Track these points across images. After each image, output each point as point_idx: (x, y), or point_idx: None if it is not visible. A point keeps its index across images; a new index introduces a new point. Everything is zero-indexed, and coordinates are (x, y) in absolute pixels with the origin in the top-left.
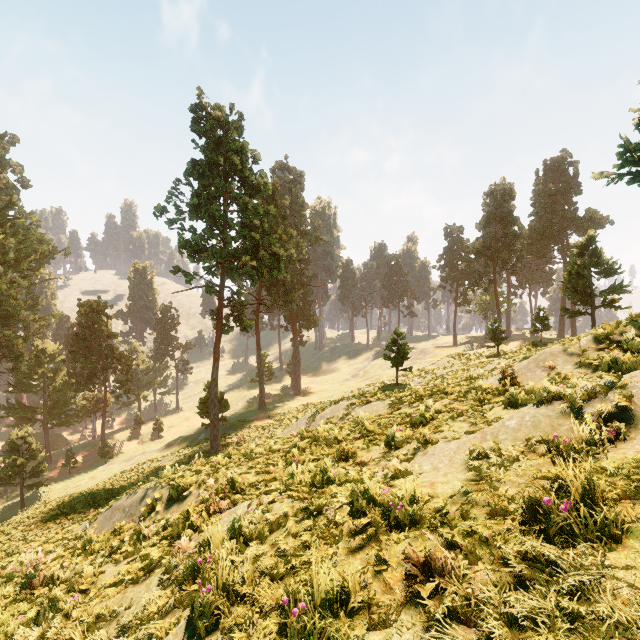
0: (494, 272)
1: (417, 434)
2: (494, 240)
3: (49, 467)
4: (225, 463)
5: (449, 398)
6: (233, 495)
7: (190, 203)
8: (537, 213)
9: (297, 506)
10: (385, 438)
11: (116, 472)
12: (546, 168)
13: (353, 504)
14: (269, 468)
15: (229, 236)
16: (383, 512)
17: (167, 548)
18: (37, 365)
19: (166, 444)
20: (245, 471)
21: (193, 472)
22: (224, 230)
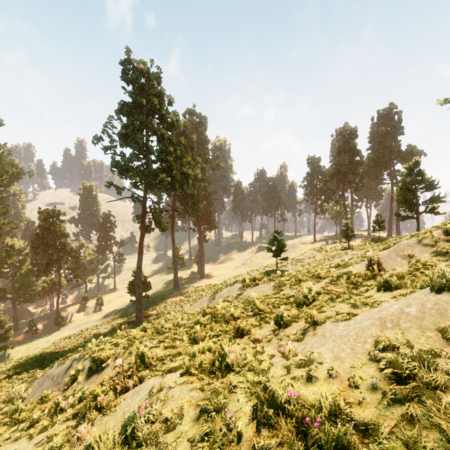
0: (343, 189)
1: (302, 313)
2: (343, 166)
3: (16, 333)
4: (140, 337)
5: (325, 282)
6: (141, 371)
7: (119, 132)
8: (373, 148)
9: (196, 397)
10: (275, 317)
11: (65, 337)
12: (379, 116)
13: (255, 402)
14: (175, 343)
15: (150, 159)
16: (294, 423)
17: (72, 430)
18: (7, 257)
19: (104, 315)
20: (155, 345)
21: (113, 345)
22: (146, 154)
